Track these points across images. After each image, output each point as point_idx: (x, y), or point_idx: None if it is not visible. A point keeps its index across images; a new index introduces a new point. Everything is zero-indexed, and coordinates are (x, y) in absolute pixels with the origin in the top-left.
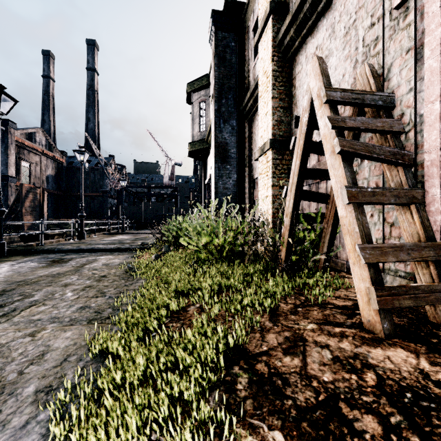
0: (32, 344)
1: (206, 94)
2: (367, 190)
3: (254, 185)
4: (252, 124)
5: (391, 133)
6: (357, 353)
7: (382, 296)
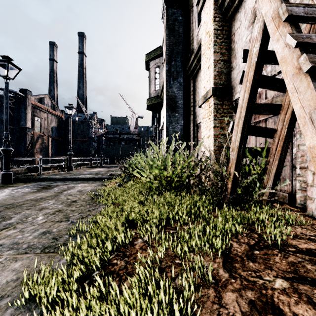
0: None
1: (160, 61)
2: None
3: (197, 128)
4: (196, 80)
5: None
6: None
7: None
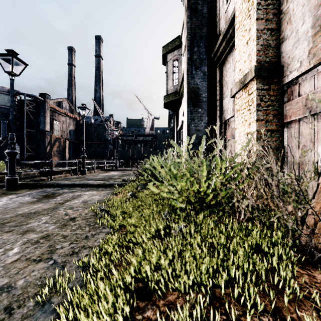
0: None
1: (178, 53)
2: None
3: (225, 126)
4: (223, 68)
5: None
6: None
7: None
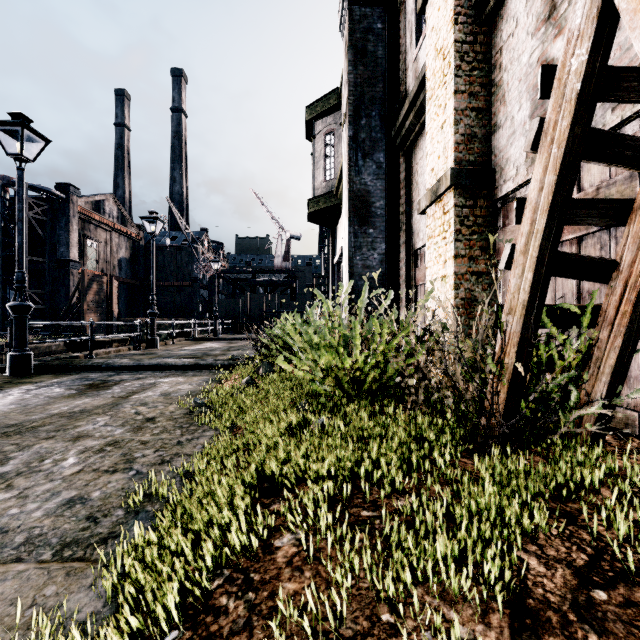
0: None
1: (335, 120)
2: None
3: (416, 260)
4: (412, 157)
5: None
6: None
7: None
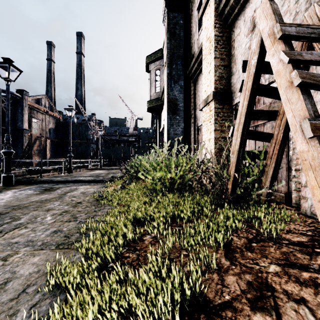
0: (1, 270)
1: (160, 63)
2: None
3: (198, 131)
4: (196, 83)
5: None
6: None
7: None
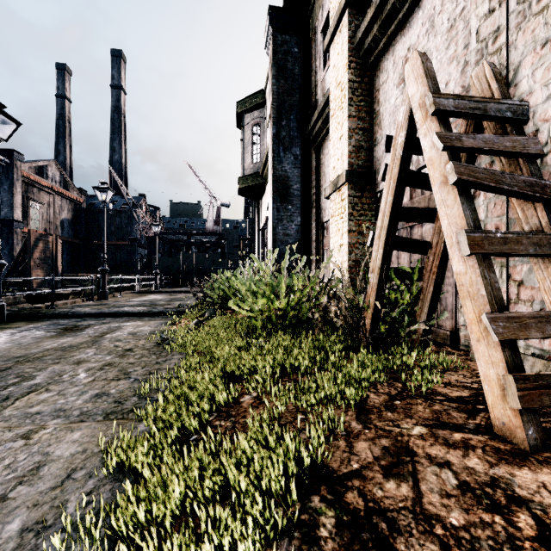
0: (25, 452)
1: (261, 115)
2: (496, 236)
3: (323, 230)
4: (320, 152)
5: (525, 156)
6: (496, 478)
7: (525, 390)
